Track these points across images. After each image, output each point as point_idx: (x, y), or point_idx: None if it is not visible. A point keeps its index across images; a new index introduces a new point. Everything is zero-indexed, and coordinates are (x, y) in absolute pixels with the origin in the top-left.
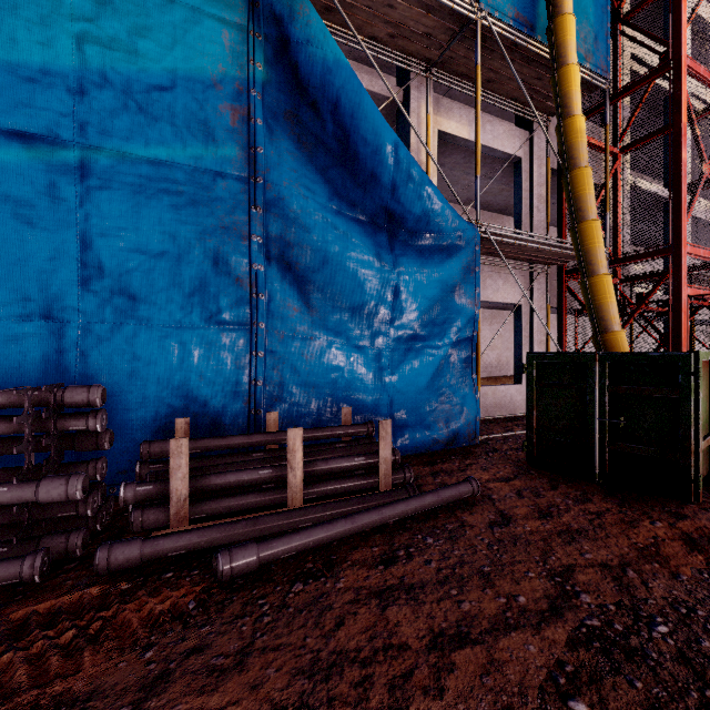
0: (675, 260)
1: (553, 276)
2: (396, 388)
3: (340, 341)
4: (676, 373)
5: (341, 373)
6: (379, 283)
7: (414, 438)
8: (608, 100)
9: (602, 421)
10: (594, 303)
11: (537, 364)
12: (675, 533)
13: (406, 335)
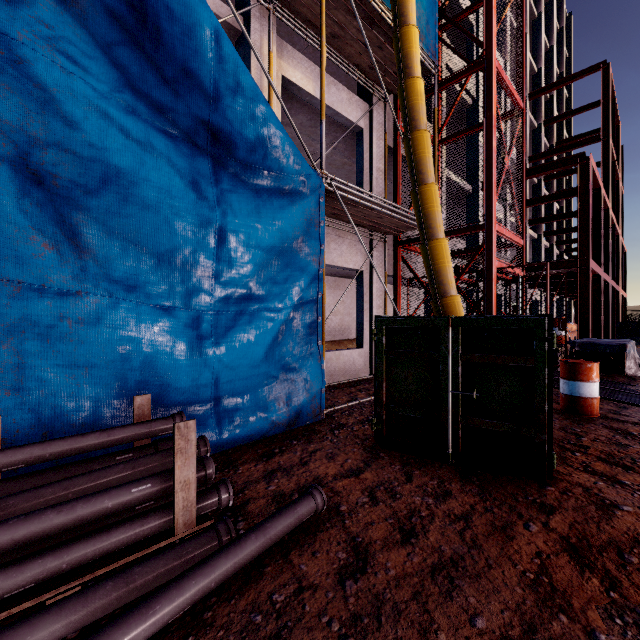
0: (487, 235)
1: (389, 246)
2: (222, 363)
3: (133, 298)
4: (530, 339)
5: (134, 345)
6: (197, 222)
7: (246, 425)
8: (436, 85)
9: (456, 393)
10: (434, 267)
11: (387, 330)
12: (554, 539)
13: (237, 294)
